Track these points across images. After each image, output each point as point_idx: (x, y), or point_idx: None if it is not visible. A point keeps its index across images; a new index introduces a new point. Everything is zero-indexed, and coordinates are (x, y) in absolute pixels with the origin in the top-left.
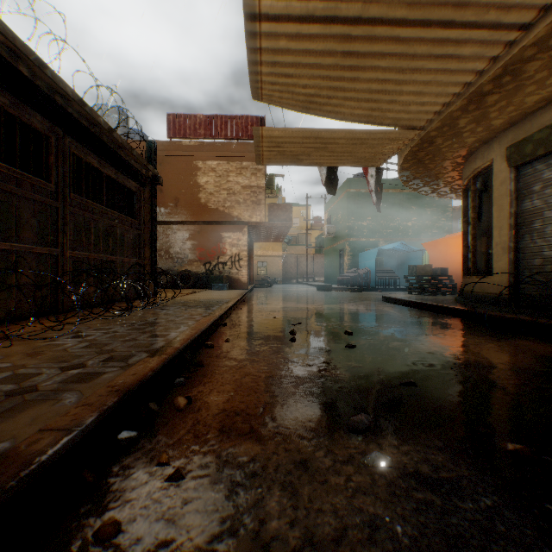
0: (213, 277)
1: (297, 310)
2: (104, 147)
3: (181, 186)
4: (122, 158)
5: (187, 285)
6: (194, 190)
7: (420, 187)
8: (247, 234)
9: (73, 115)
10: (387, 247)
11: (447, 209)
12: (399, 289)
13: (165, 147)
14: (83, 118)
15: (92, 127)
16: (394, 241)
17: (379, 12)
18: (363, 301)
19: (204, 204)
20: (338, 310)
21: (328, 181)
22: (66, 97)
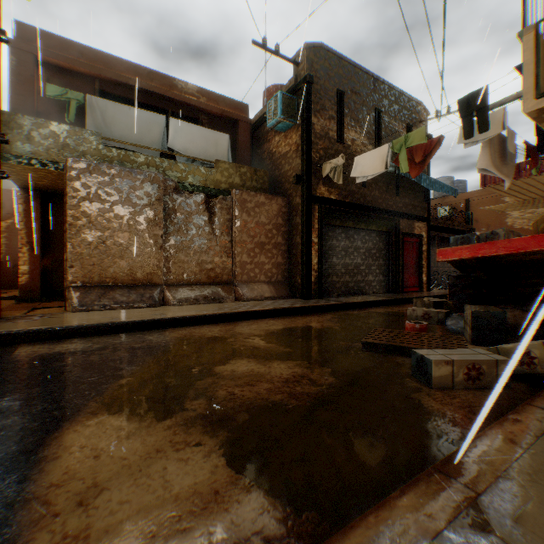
0: None
1: None
2: (449, 229)
3: (490, 216)
4: (455, 229)
5: None
6: (500, 217)
7: None
8: None
9: (441, 226)
10: None
11: None
12: None
13: (478, 193)
14: (443, 225)
15: (445, 226)
16: None
17: (538, 203)
18: None
19: (509, 226)
20: None
21: None
22: (439, 223)
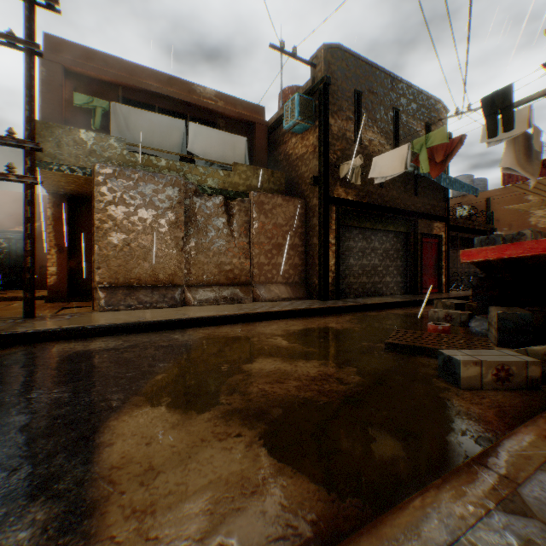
0: None
1: None
2: (468, 229)
3: (512, 216)
4: (475, 229)
5: None
6: (523, 216)
7: None
8: None
9: (460, 226)
10: None
11: None
12: None
13: (499, 192)
14: (462, 225)
15: (465, 225)
16: None
17: None
18: None
19: (532, 225)
20: None
21: None
22: (459, 223)
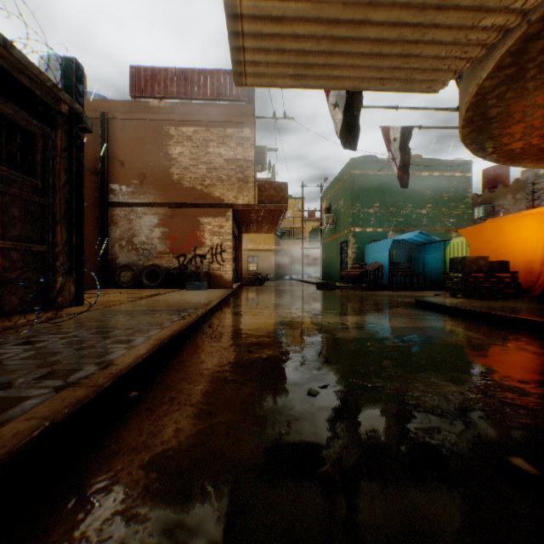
0: (187, 273)
1: (303, 329)
2: None
3: (148, 159)
4: None
5: (155, 284)
6: (164, 163)
7: (481, 141)
8: (231, 219)
9: None
10: (403, 237)
11: (466, 194)
12: (416, 288)
13: (127, 108)
14: None
15: None
16: (406, 231)
17: None
18: (392, 308)
19: (178, 182)
20: (372, 329)
21: (346, 130)
22: None
